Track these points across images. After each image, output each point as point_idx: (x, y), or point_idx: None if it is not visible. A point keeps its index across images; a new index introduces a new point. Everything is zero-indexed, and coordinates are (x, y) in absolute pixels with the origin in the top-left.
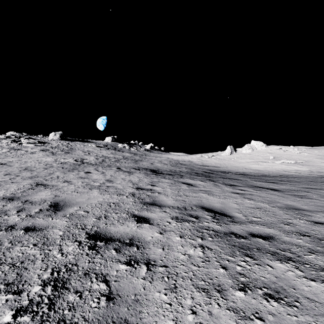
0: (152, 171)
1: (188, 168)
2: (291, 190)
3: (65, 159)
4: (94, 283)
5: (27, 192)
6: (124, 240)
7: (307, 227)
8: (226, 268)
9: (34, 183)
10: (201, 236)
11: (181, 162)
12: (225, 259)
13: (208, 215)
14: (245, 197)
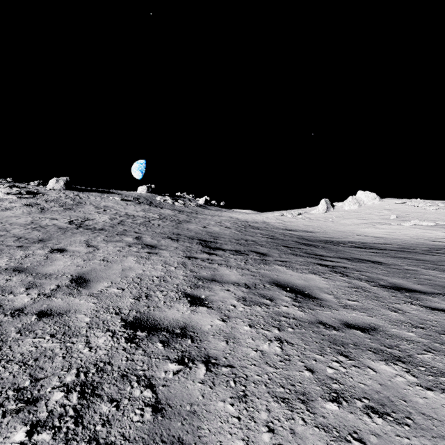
0: (202, 245)
1: (266, 235)
2: None
3: (53, 220)
4: None
5: None
6: None
7: None
8: None
9: None
10: None
11: (252, 223)
12: None
13: None
14: None
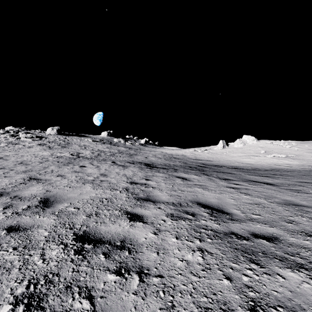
0: (146, 165)
1: (182, 162)
2: (286, 184)
3: (61, 153)
4: (76, 300)
5: (18, 187)
6: (115, 242)
7: (311, 225)
8: (230, 278)
9: (27, 177)
10: (199, 237)
11: (175, 156)
12: (228, 266)
13: (205, 212)
14: (241, 191)
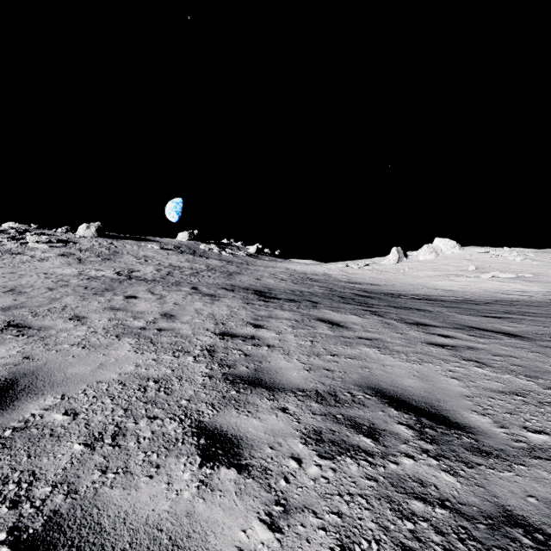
0: (257, 294)
1: (325, 287)
2: (545, 334)
3: (99, 271)
4: None
5: None
6: None
7: None
8: None
9: (3, 322)
10: (415, 546)
11: (312, 276)
12: None
13: (401, 423)
14: (465, 356)
